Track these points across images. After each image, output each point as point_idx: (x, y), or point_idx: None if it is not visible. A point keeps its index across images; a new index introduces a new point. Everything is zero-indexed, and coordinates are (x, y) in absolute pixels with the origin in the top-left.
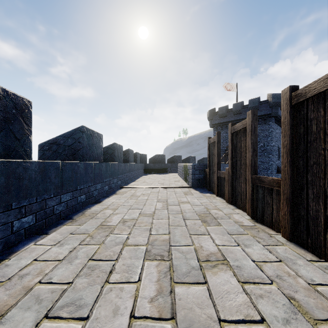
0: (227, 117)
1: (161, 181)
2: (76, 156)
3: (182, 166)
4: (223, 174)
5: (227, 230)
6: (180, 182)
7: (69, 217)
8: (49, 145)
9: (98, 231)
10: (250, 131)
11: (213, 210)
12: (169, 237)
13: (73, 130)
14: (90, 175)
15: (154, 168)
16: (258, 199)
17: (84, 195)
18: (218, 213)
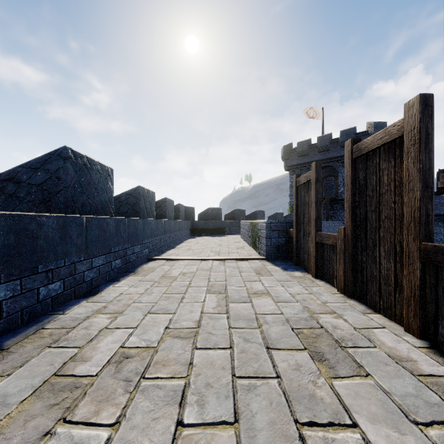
0: (310, 156)
1: (215, 247)
2: (52, 204)
3: (247, 224)
4: (331, 238)
5: (391, 395)
6: (245, 249)
7: (2, 339)
8: (1, 183)
9: (39, 402)
10: (417, 144)
11: (324, 316)
12: (237, 430)
13: (45, 155)
14: (77, 241)
15: (205, 227)
16: (440, 300)
17: (58, 282)
18: (337, 324)
